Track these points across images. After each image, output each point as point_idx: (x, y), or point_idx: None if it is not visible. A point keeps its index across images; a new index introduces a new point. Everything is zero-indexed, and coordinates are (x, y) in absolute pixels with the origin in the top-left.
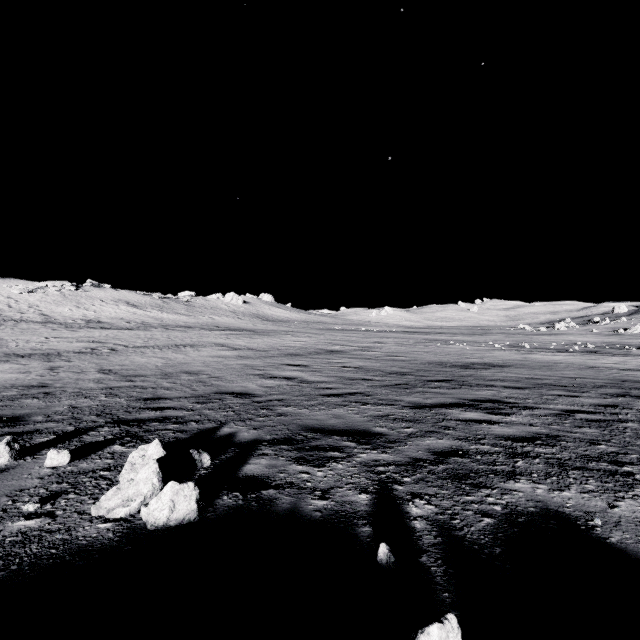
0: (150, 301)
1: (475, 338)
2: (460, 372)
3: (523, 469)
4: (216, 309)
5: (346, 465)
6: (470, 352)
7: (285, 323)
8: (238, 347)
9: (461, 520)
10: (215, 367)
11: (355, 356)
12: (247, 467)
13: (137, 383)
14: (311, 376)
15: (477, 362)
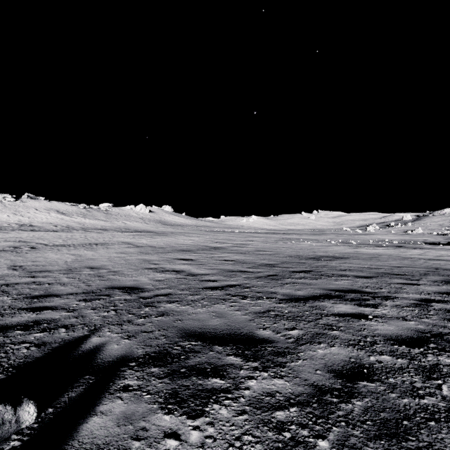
0: (76, 210)
1: (316, 237)
2: (315, 263)
3: None
4: (128, 216)
5: (232, 409)
6: (316, 247)
7: (180, 227)
8: (141, 245)
9: None
10: (117, 262)
11: (233, 251)
12: (89, 424)
13: (37, 279)
14: (197, 269)
15: (324, 255)
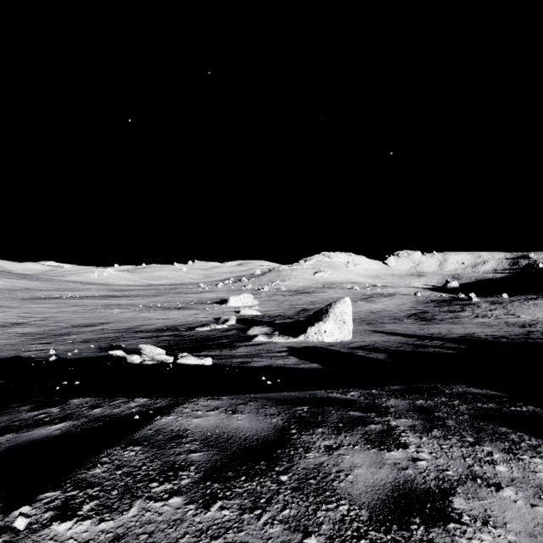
0: None
1: (144, 300)
2: (78, 329)
3: (26, 352)
4: None
5: None
6: (111, 315)
7: None
8: None
9: (1, 358)
10: None
11: (30, 326)
12: None
13: None
14: None
15: (101, 322)
